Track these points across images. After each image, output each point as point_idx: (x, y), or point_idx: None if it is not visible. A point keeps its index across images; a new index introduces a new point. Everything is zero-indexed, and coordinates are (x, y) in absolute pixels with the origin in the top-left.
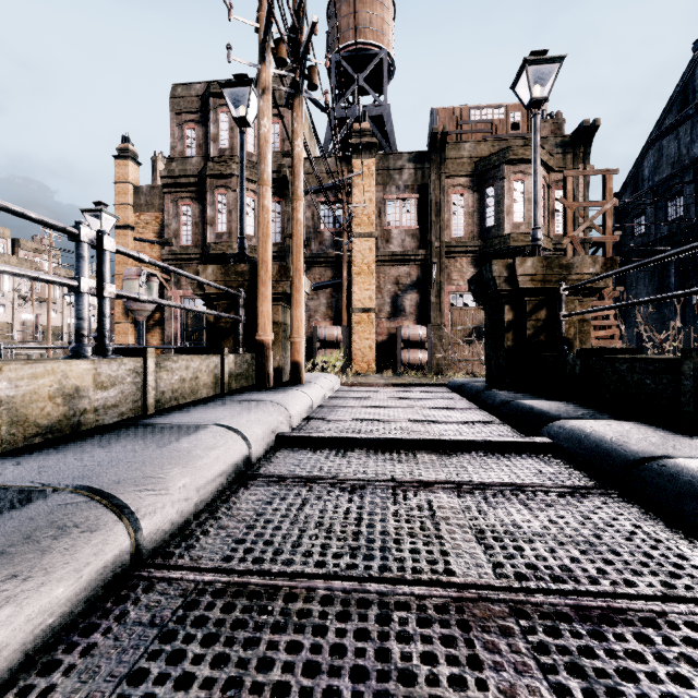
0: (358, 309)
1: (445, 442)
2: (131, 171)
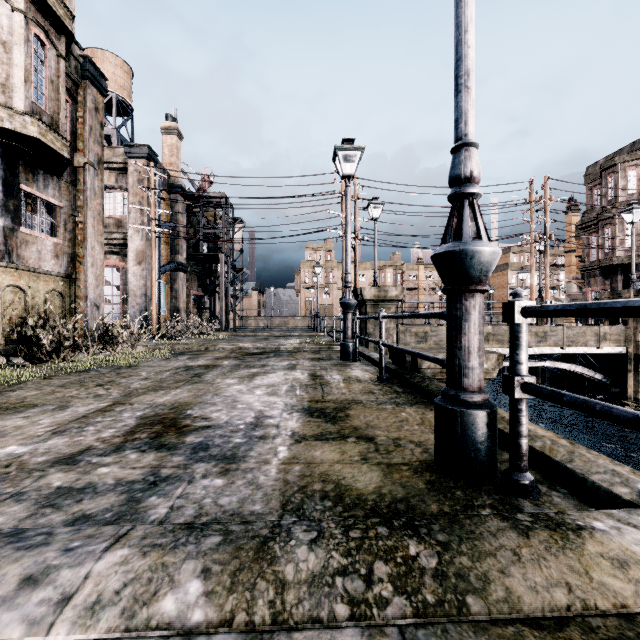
0: None
1: None
2: (573, 218)
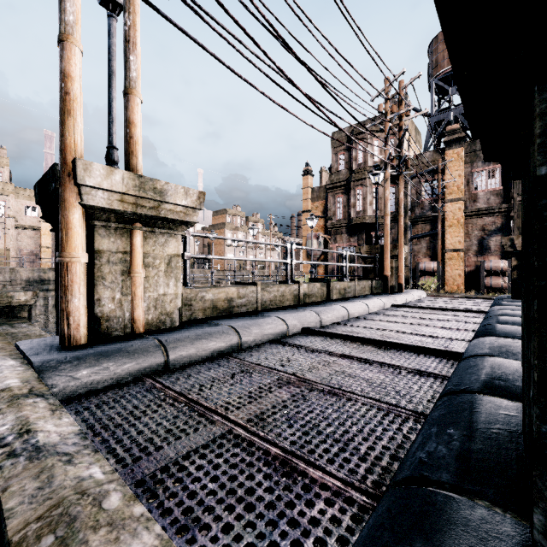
0: (449, 250)
1: (447, 309)
2: (309, 181)
